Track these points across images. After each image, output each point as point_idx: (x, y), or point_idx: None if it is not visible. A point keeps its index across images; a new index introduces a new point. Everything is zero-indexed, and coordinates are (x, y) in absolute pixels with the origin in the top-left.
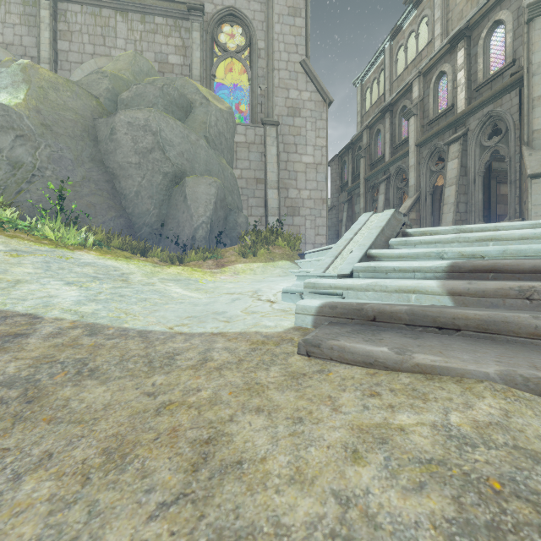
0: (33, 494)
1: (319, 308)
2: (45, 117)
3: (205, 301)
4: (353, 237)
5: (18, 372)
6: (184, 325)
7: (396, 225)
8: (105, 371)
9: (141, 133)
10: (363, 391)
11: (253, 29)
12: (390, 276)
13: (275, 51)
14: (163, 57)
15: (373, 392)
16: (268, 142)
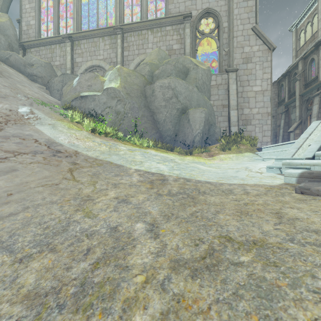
0: (226, 218)
1: (300, 174)
2: (127, 90)
3: (220, 171)
4: (308, 137)
5: (178, 190)
6: (222, 180)
7: None
8: (208, 192)
9: (166, 90)
10: None
11: (220, 17)
12: None
13: (234, 26)
14: (170, 47)
15: None
16: (230, 82)
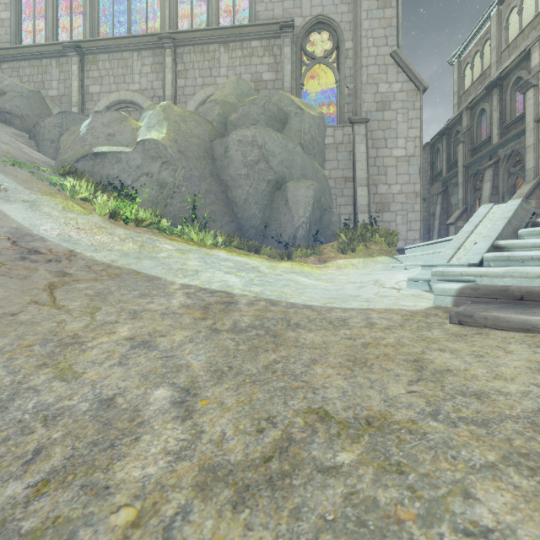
0: (326, 372)
1: (459, 290)
2: (180, 145)
3: (333, 288)
4: (474, 230)
5: (252, 322)
6: (333, 303)
7: (525, 215)
8: (305, 325)
9: (249, 149)
10: (528, 345)
11: (340, 31)
12: (526, 265)
13: (363, 48)
14: (258, 76)
15: (538, 345)
16: (357, 140)
